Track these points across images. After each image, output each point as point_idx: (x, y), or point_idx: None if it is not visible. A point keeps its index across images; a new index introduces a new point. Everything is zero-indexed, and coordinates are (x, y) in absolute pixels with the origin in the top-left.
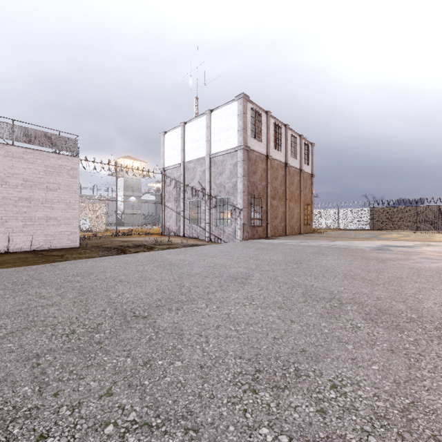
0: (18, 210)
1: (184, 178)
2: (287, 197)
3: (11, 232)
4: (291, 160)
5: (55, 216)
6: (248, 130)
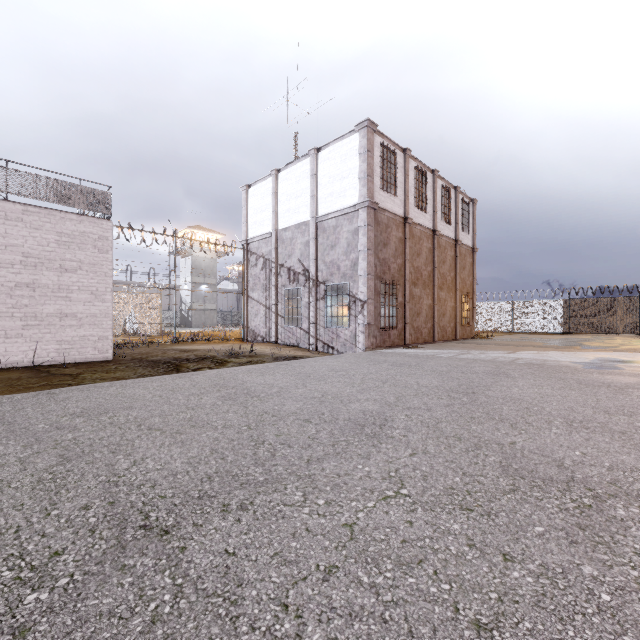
0: (15, 303)
1: (276, 254)
2: (436, 283)
3: (3, 337)
4: (442, 226)
5: (74, 312)
6: (376, 177)
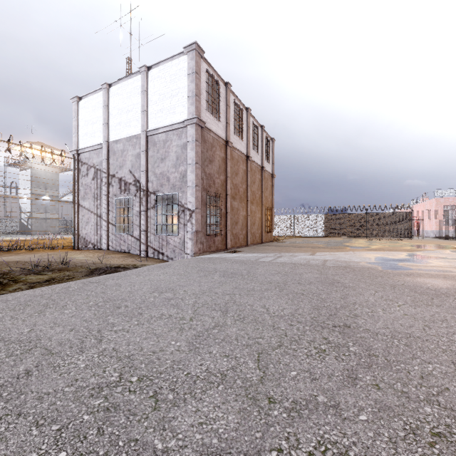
0: None
1: (107, 165)
2: (249, 199)
3: None
4: (253, 154)
5: None
6: (203, 99)
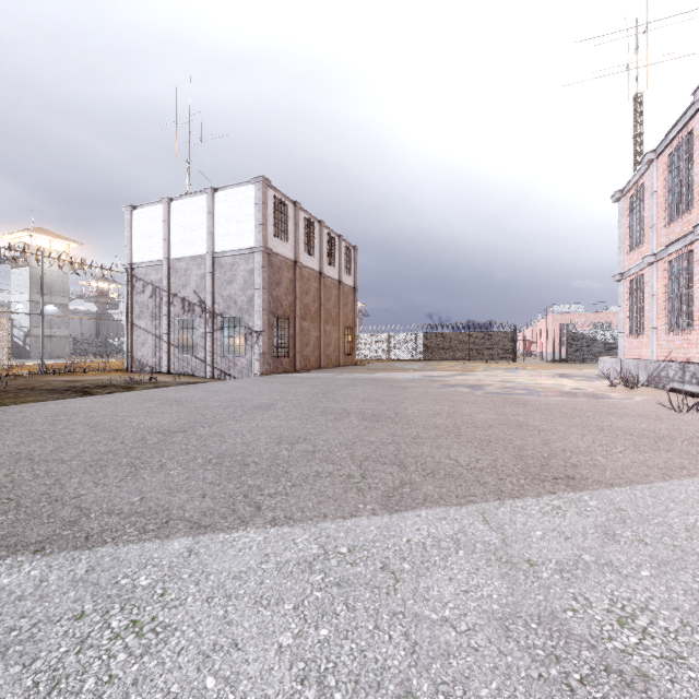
0: None
1: (168, 283)
2: (322, 318)
3: None
4: (328, 268)
5: None
6: (270, 226)
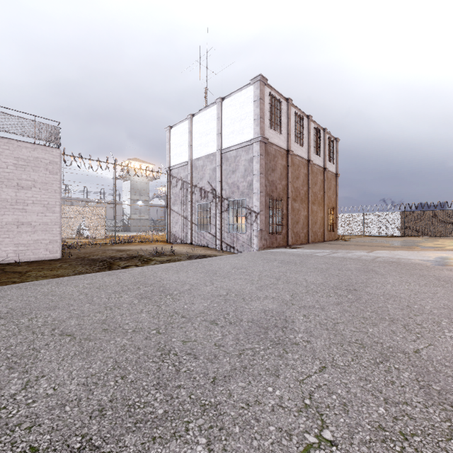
0: None
1: (191, 178)
2: (310, 199)
3: None
4: (314, 157)
5: (29, 221)
6: (266, 119)
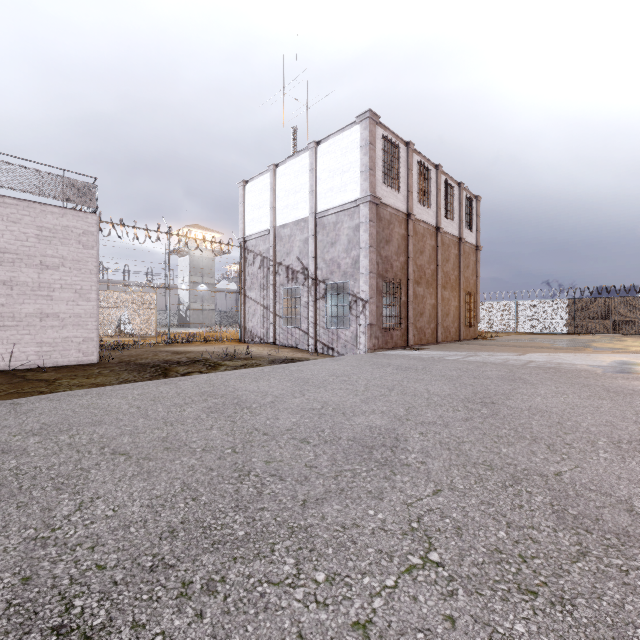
0: None
1: (274, 252)
2: (439, 282)
3: None
4: (446, 223)
5: (56, 312)
6: (378, 171)
